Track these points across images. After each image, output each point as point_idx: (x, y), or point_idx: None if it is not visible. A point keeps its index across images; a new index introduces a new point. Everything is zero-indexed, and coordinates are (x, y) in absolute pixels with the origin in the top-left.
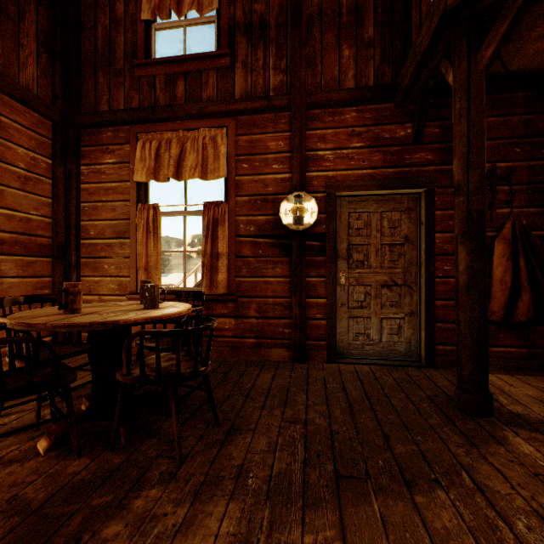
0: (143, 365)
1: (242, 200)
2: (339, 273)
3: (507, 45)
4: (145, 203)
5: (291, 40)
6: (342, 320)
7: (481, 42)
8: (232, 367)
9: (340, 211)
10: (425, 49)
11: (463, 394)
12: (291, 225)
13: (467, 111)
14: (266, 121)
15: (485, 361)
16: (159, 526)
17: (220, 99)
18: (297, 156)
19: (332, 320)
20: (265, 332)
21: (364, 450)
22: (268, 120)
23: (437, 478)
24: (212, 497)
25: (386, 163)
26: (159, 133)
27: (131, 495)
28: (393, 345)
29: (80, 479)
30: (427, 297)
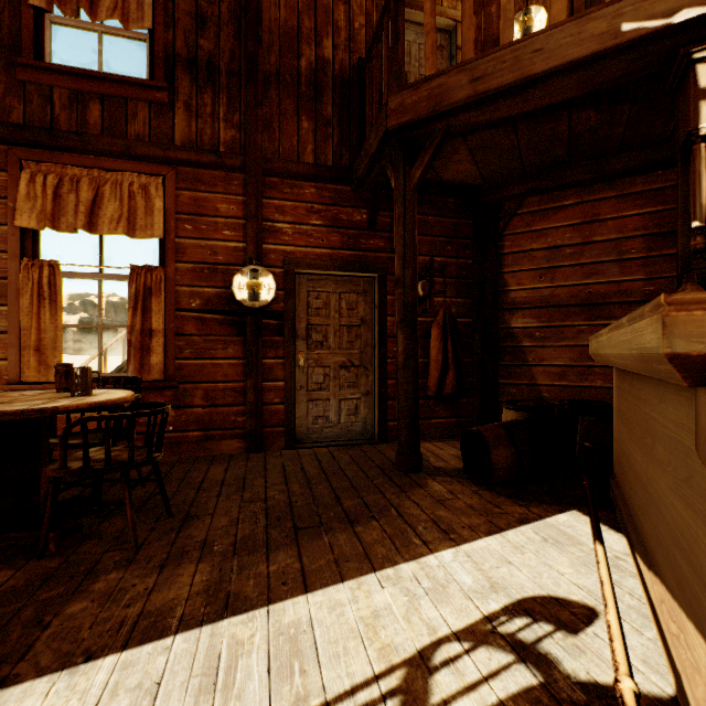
0: (87, 455)
1: (185, 267)
2: (298, 354)
3: (437, 161)
4: (34, 257)
5: (245, 94)
6: (301, 404)
7: (413, 163)
8: (174, 466)
9: (299, 288)
10: (374, 153)
11: (401, 457)
12: (247, 301)
13: (404, 218)
14: (215, 179)
15: (417, 427)
16: (130, 593)
17: (154, 140)
18: (253, 226)
19: (291, 404)
20: (214, 423)
21: (319, 509)
22: (217, 178)
23: (373, 515)
24: (180, 565)
25: (344, 245)
26: (60, 166)
27: (87, 583)
28: (351, 425)
29: (10, 587)
30: (380, 377)
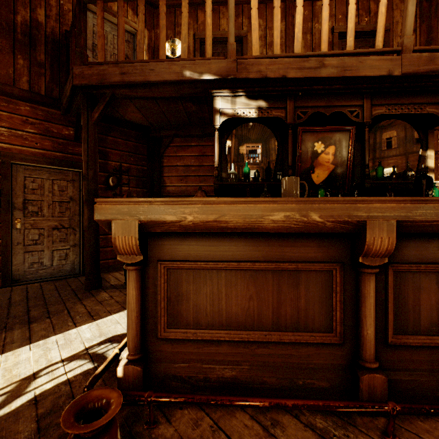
0: None
1: None
2: (16, 220)
3: (119, 109)
4: None
5: None
6: (18, 255)
7: (94, 108)
8: None
9: (17, 174)
10: (69, 96)
11: (87, 281)
12: None
13: (88, 140)
14: None
15: (97, 262)
16: None
17: None
18: None
19: (7, 256)
20: None
21: (9, 320)
22: None
23: (50, 316)
24: None
25: (55, 149)
26: None
27: None
28: (62, 267)
29: None
30: (83, 234)
